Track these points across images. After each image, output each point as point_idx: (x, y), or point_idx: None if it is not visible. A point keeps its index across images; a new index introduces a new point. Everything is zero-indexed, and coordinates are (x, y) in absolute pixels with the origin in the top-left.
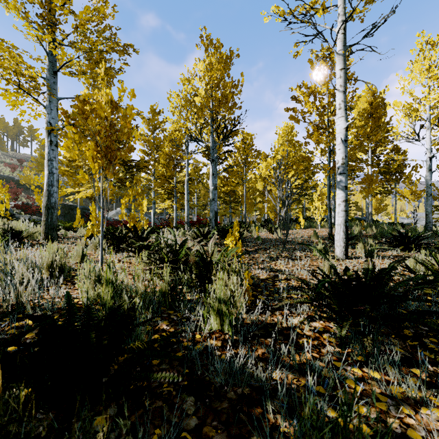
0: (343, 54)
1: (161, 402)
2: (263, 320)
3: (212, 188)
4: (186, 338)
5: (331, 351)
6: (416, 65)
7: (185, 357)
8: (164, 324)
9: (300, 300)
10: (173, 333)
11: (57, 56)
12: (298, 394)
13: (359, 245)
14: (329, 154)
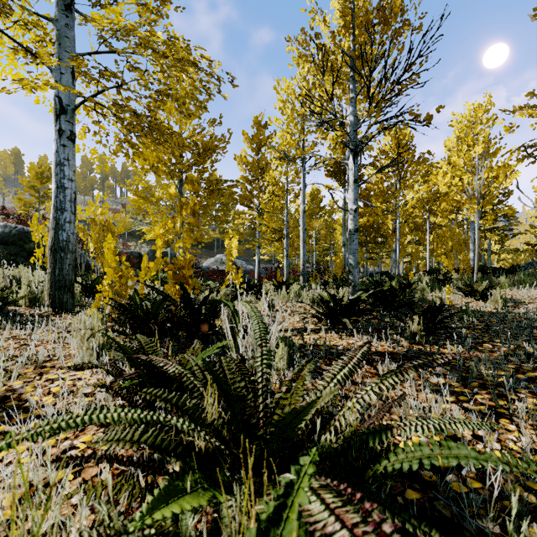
0: None
1: None
2: None
3: (353, 208)
4: None
5: None
6: None
7: None
8: None
9: None
10: None
11: None
12: None
13: None
14: None
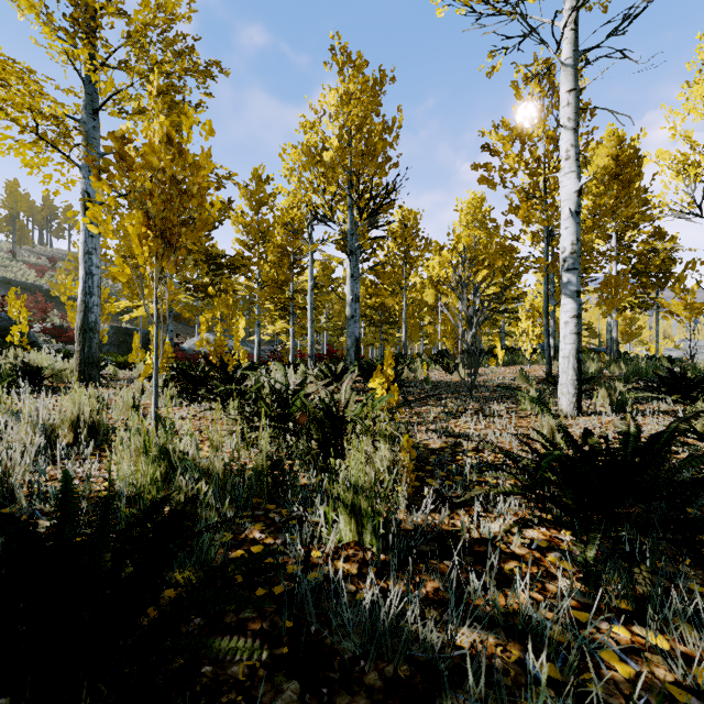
0: (574, 65)
1: (234, 692)
2: (436, 525)
3: (350, 298)
4: (291, 560)
5: (566, 588)
6: (695, 88)
7: (289, 594)
8: (256, 530)
9: (503, 489)
10: (263, 553)
11: (99, 84)
12: (507, 679)
13: (599, 393)
14: (547, 240)
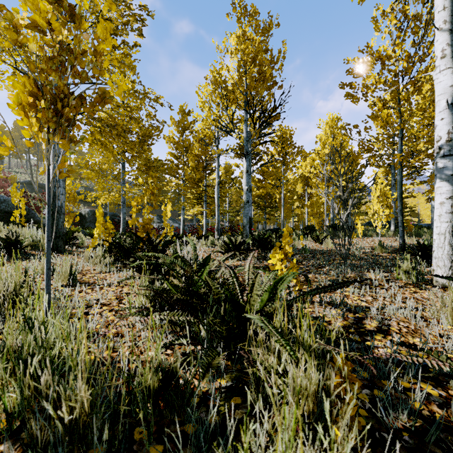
0: None
1: None
2: None
3: (246, 188)
4: None
5: None
6: None
7: None
8: None
9: None
10: None
11: None
12: None
13: None
14: (401, 140)
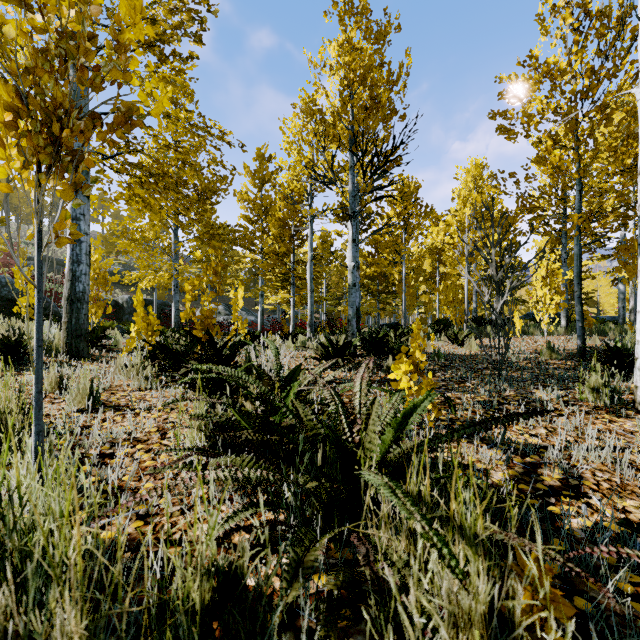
0: None
1: None
2: None
3: (352, 265)
4: None
5: None
6: None
7: None
8: None
9: None
10: None
11: None
12: None
13: None
14: (580, 194)
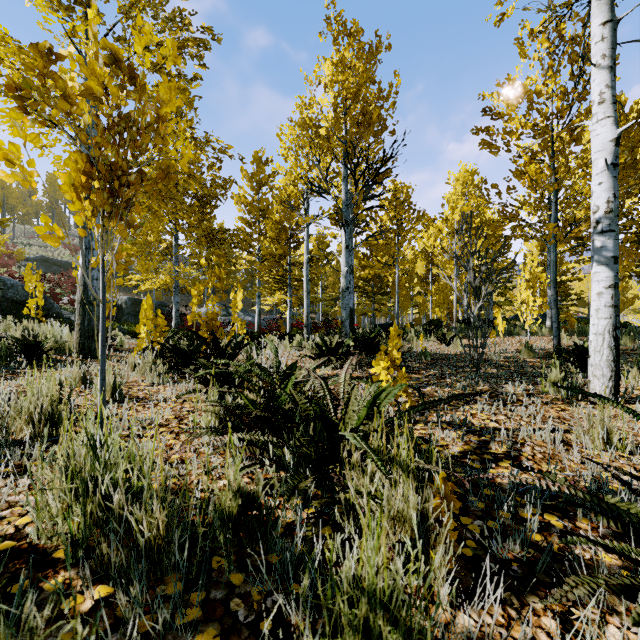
0: None
1: None
2: None
3: (345, 269)
4: None
5: None
6: None
7: None
8: None
9: None
10: None
11: None
12: None
13: (630, 373)
14: (555, 205)
